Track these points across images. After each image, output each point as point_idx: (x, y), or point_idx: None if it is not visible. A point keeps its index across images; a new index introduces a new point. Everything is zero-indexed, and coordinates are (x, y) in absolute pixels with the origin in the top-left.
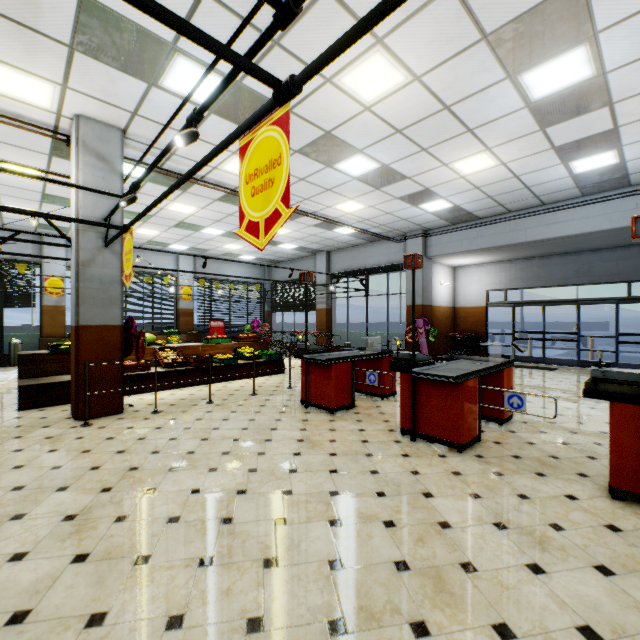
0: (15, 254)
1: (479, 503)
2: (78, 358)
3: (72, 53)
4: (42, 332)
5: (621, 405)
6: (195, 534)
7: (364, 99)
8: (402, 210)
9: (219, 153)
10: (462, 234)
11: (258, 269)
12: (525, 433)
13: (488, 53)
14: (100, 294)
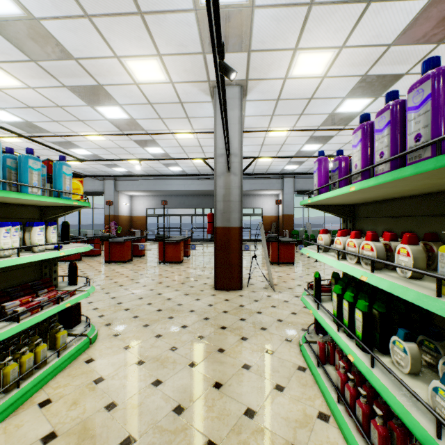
0: None
1: (128, 269)
2: None
3: None
4: None
5: (161, 242)
6: None
7: (89, 139)
8: (103, 168)
9: None
10: (134, 182)
11: None
12: (147, 258)
13: (134, 142)
14: None
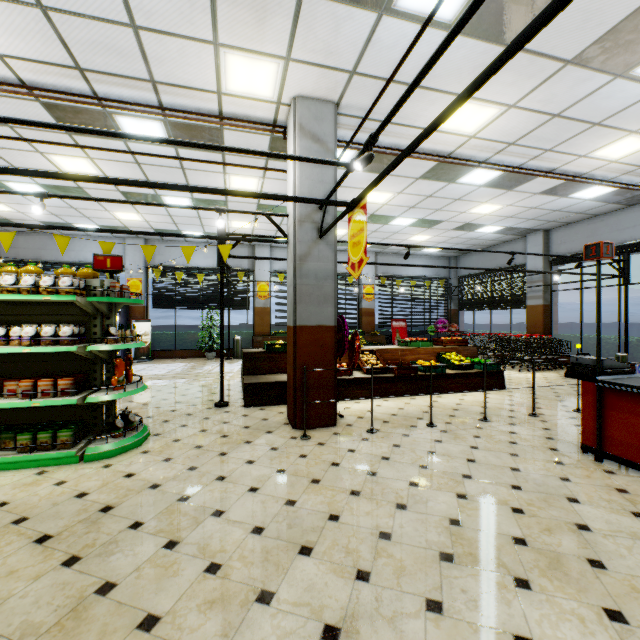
0: (241, 257)
1: None
2: (295, 361)
3: (300, 0)
4: (254, 330)
5: None
6: None
7: None
8: None
9: None
10: None
11: (442, 262)
12: None
13: None
14: (315, 291)
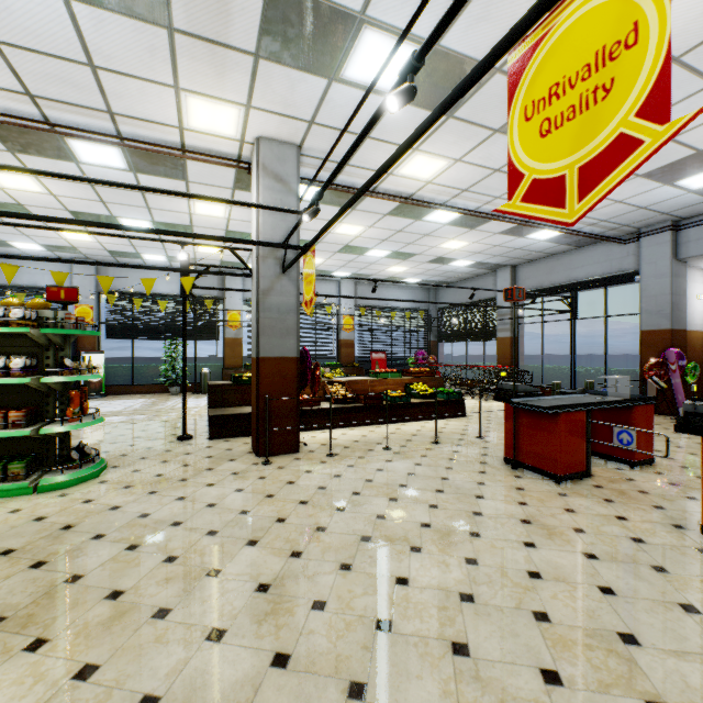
0: (206, 288)
1: None
2: (258, 391)
3: (256, 63)
4: (224, 363)
5: None
6: (419, 662)
7: None
8: (643, 194)
9: (460, 96)
10: None
11: (422, 293)
12: None
13: None
14: (278, 324)
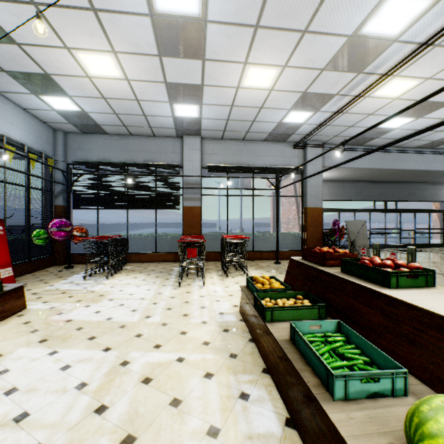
0: None
1: None
2: None
3: None
4: None
5: None
6: None
7: None
8: (381, 116)
9: None
10: (348, 154)
11: (46, 133)
12: None
13: None
14: None
